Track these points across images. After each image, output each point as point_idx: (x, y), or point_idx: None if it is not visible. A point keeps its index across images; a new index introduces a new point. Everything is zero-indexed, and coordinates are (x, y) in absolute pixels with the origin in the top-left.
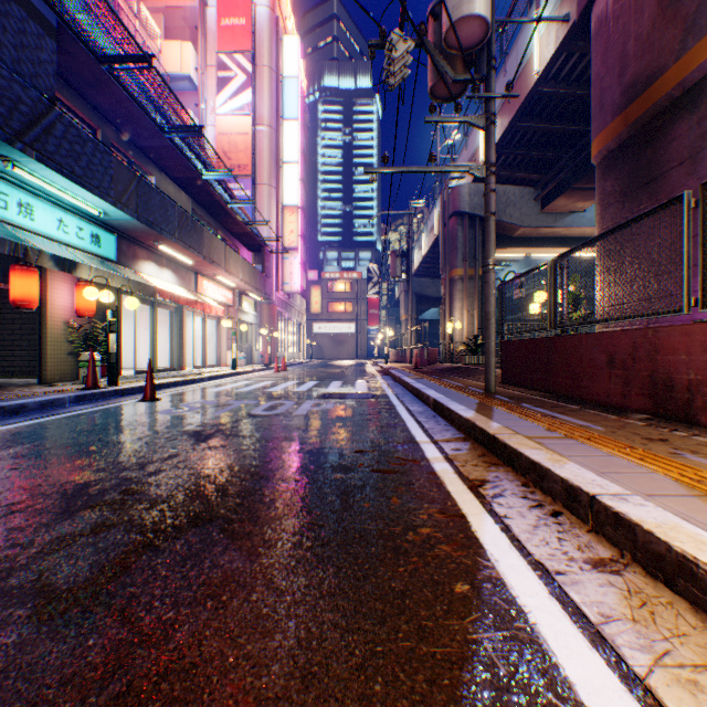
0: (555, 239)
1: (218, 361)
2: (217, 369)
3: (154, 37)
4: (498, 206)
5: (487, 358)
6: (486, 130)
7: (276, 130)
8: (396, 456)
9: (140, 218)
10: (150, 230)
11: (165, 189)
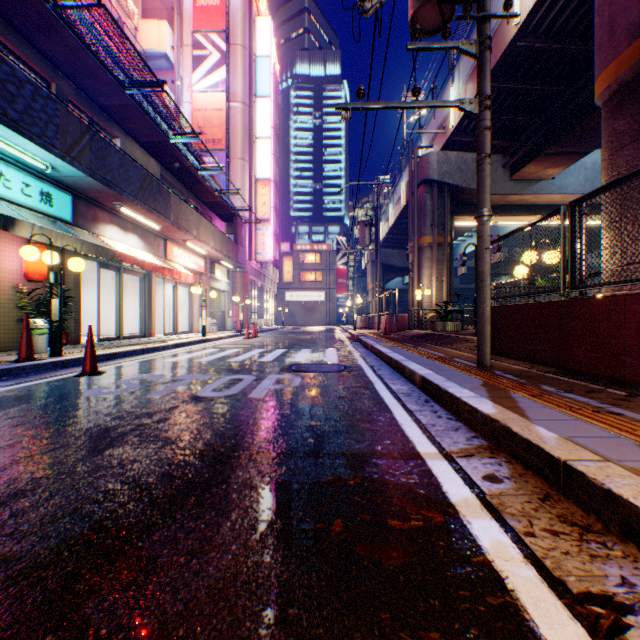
0: (522, 207)
1: (190, 328)
2: (187, 336)
3: (132, 17)
4: (467, 173)
5: (481, 326)
6: (480, 57)
7: (249, 107)
8: (396, 497)
9: (95, 175)
10: (108, 189)
11: (131, 153)
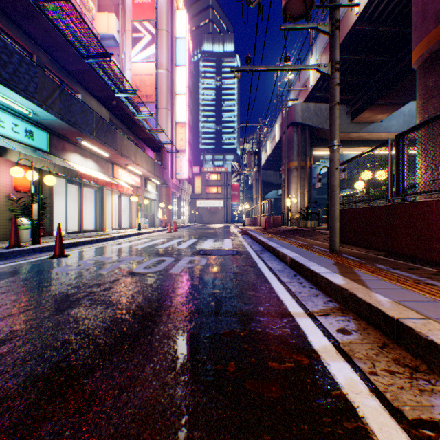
0: (360, 141)
1: (130, 225)
2: (128, 230)
3: (90, 11)
4: (322, 118)
5: (333, 223)
6: (332, 34)
7: (171, 73)
8: (274, 345)
9: (63, 118)
10: (72, 128)
11: (89, 103)
